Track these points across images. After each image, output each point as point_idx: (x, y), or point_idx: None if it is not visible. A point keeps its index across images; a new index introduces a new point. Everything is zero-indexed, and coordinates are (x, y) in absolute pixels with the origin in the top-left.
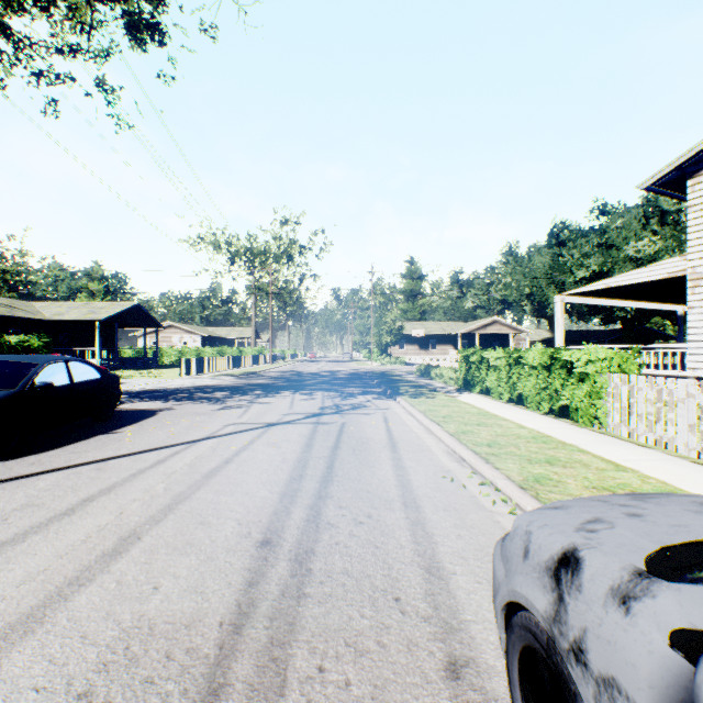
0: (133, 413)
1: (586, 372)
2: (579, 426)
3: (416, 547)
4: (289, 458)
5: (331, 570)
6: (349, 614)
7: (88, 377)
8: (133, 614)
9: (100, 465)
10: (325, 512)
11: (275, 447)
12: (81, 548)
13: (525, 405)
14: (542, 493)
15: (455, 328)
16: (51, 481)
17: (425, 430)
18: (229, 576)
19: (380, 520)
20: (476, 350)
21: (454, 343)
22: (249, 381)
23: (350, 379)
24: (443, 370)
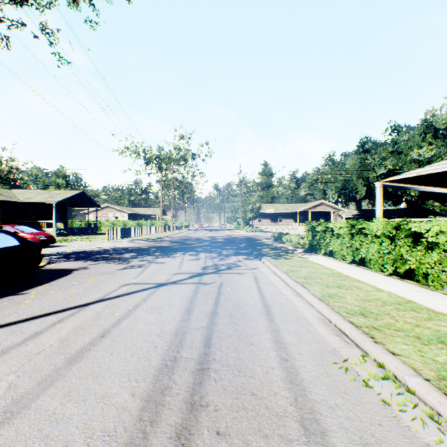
0: (53, 272)
1: (435, 241)
2: (429, 289)
3: None
4: (167, 330)
5: None
6: None
7: (5, 244)
8: None
9: None
10: None
11: (156, 313)
12: None
13: (364, 266)
14: None
15: (294, 208)
16: None
17: (292, 291)
18: None
19: None
20: (320, 222)
21: (294, 217)
22: (154, 244)
23: (226, 243)
24: (292, 237)
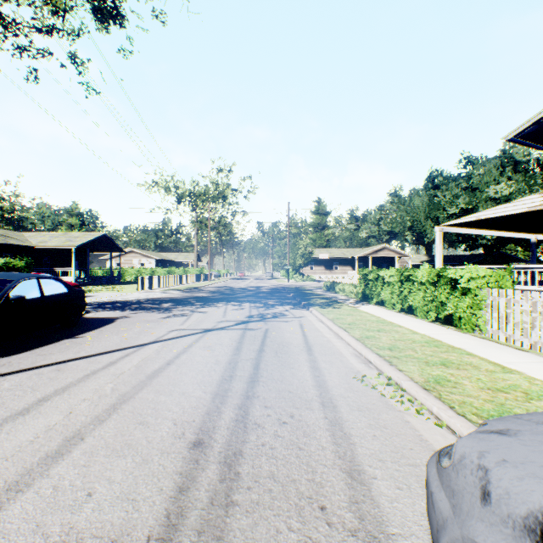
0: (95, 321)
1: (468, 287)
2: (462, 332)
3: (337, 449)
4: (221, 360)
5: (258, 474)
6: (277, 526)
7: (57, 291)
8: (62, 526)
9: (60, 366)
10: (252, 412)
11: (209, 350)
12: (27, 450)
13: (414, 314)
14: (444, 394)
15: (353, 253)
16: (14, 381)
17: (334, 335)
18: (161, 480)
19: (302, 420)
20: (372, 270)
21: (352, 264)
22: (192, 294)
23: (272, 293)
24: (345, 286)
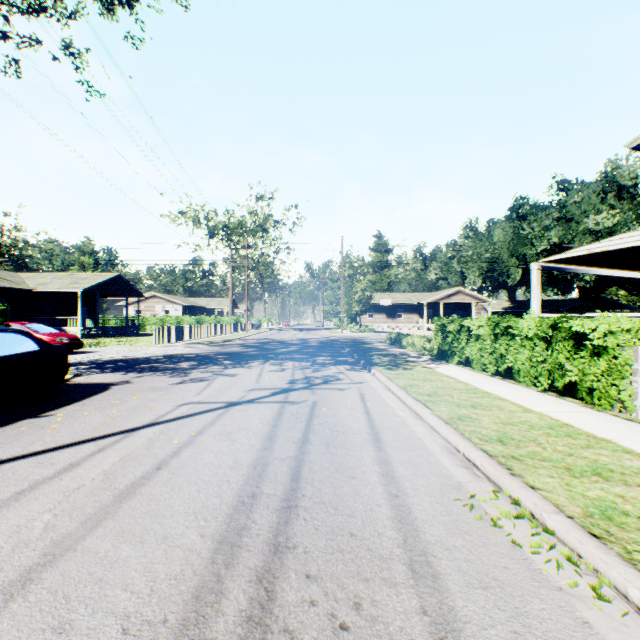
0: (83, 388)
1: (603, 345)
2: (595, 409)
3: None
4: (242, 460)
5: None
6: None
7: (21, 349)
8: None
9: None
10: (281, 592)
11: (228, 440)
12: None
13: (512, 379)
14: (635, 551)
15: (420, 298)
16: None
17: (410, 412)
18: None
19: (377, 618)
20: (453, 319)
21: (419, 312)
22: (221, 350)
23: (322, 347)
24: (415, 339)
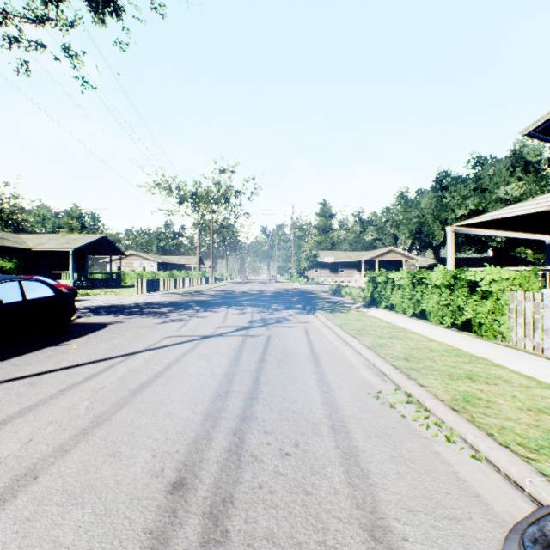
0: (86, 326)
1: (489, 291)
2: (483, 339)
3: (353, 493)
4: (217, 372)
5: (252, 533)
6: None
7: (41, 294)
8: None
9: (34, 379)
10: (249, 439)
11: (205, 360)
12: None
13: (426, 319)
14: (477, 417)
15: (359, 256)
16: None
17: (343, 342)
18: (123, 544)
19: (308, 450)
20: (381, 272)
21: (358, 268)
22: (192, 298)
23: (275, 296)
24: (352, 289)
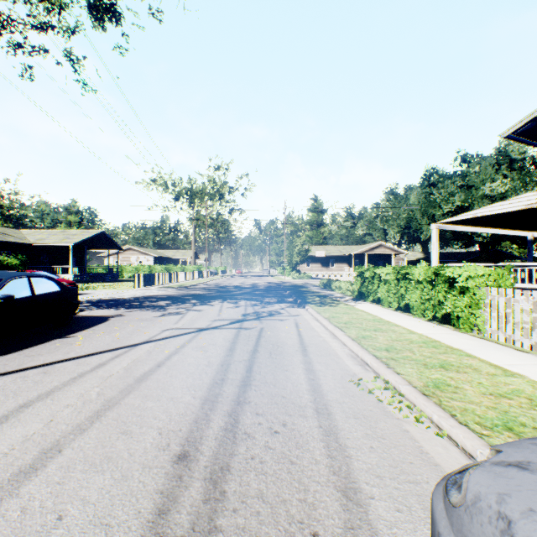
0: (89, 319)
1: (466, 286)
2: (460, 332)
3: (331, 463)
4: (213, 362)
5: (245, 493)
6: None
7: (48, 290)
8: None
9: (47, 368)
10: (243, 420)
11: (202, 351)
12: None
13: (410, 313)
14: (444, 401)
15: (349, 251)
16: None
17: (330, 334)
18: (139, 501)
19: (294, 429)
20: (369, 268)
21: (348, 262)
22: (188, 292)
23: (268, 290)
24: (341, 283)
